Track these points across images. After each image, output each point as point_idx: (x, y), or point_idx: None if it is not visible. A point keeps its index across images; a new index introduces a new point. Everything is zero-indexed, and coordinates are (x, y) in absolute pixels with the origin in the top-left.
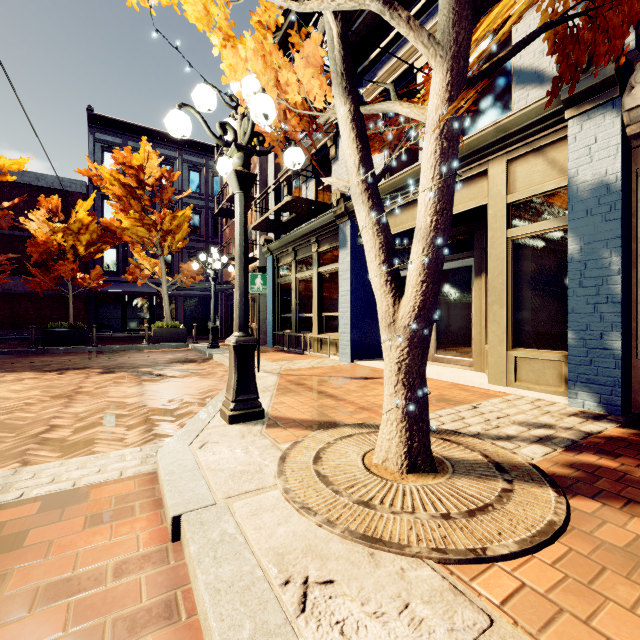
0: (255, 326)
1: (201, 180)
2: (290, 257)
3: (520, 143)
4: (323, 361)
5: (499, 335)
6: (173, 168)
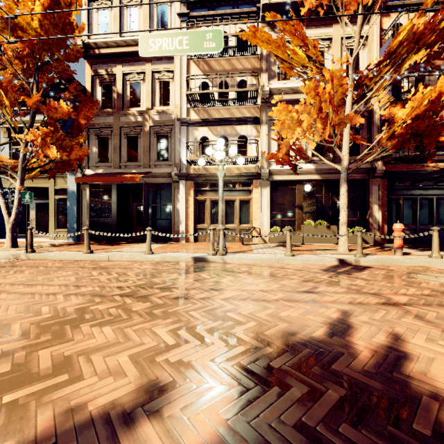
0: None
1: None
2: None
3: (58, 174)
4: None
5: (53, 225)
6: None
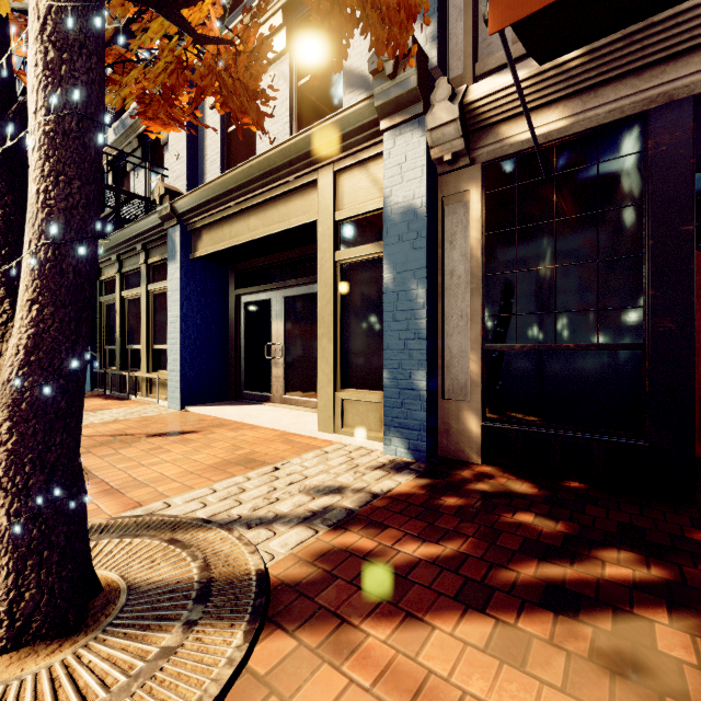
0: None
1: None
2: (115, 268)
3: (345, 152)
4: (143, 409)
5: (328, 374)
6: None
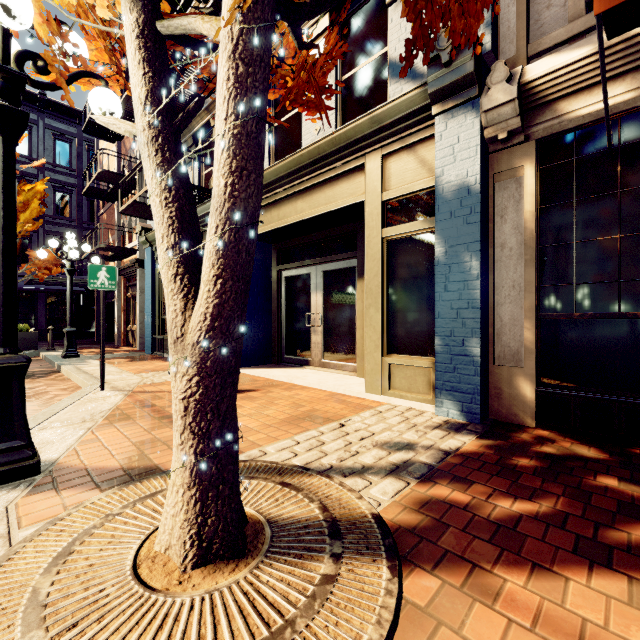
0: (136, 329)
1: (72, 153)
2: None
3: (394, 138)
4: None
5: (375, 340)
6: (31, 133)
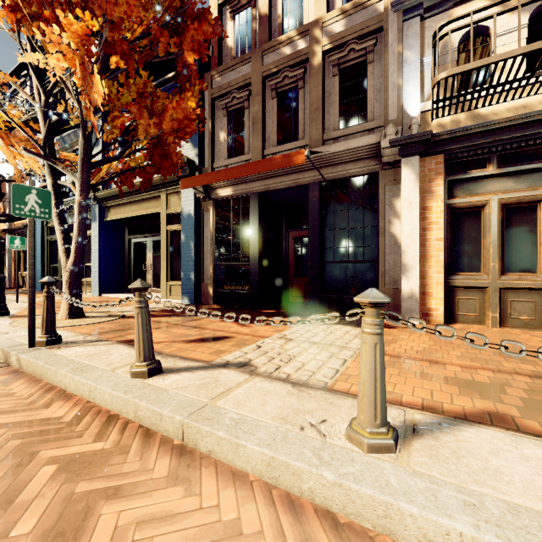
0: (26, 274)
1: None
2: None
3: (170, 188)
4: None
5: (164, 275)
6: None
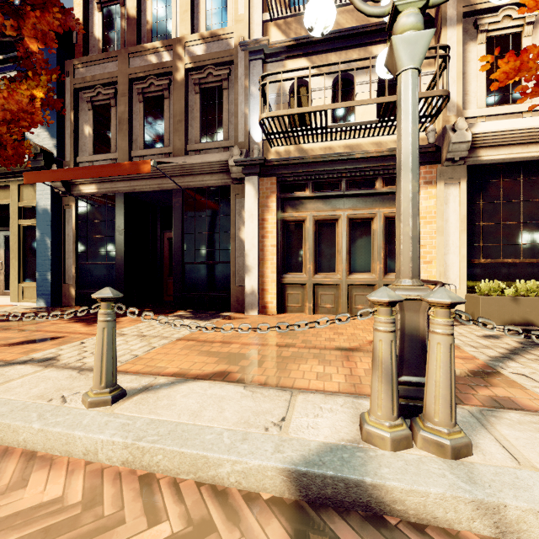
0: None
1: None
2: None
3: (22, 178)
4: None
5: (15, 275)
6: None
